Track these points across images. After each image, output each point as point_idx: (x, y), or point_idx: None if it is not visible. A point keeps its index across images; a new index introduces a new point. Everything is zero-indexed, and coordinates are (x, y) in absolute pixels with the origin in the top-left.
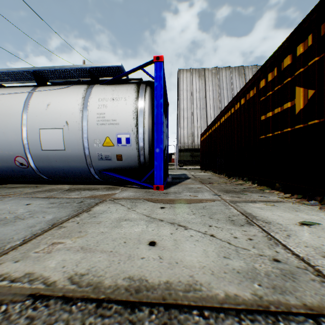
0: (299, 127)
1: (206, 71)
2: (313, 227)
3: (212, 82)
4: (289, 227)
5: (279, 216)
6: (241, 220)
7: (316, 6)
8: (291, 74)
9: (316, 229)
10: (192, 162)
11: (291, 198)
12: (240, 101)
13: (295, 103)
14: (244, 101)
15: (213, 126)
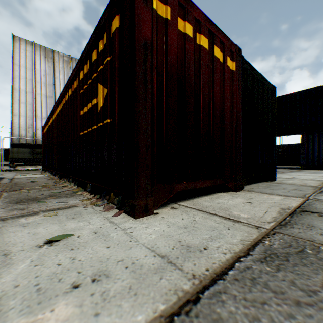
0: (100, 125)
1: (57, 54)
2: (57, 244)
3: (63, 70)
4: (16, 256)
5: (35, 234)
6: None
7: (108, 5)
8: (97, 70)
9: (56, 247)
10: (33, 161)
11: (92, 199)
12: (69, 92)
13: (98, 101)
14: (71, 93)
15: (51, 117)
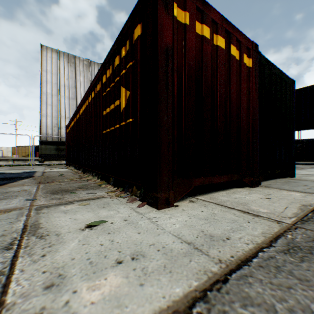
0: (123, 124)
1: (77, 59)
2: (95, 228)
3: (83, 73)
4: (66, 236)
5: (75, 219)
6: (2, 243)
7: (131, 15)
8: (119, 74)
9: (95, 230)
10: (58, 157)
11: (115, 191)
12: (92, 94)
13: (121, 102)
14: (94, 95)
15: (75, 117)
